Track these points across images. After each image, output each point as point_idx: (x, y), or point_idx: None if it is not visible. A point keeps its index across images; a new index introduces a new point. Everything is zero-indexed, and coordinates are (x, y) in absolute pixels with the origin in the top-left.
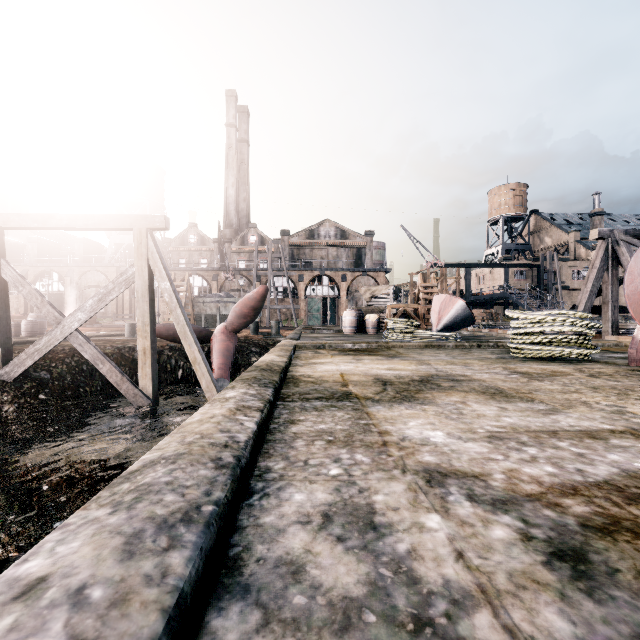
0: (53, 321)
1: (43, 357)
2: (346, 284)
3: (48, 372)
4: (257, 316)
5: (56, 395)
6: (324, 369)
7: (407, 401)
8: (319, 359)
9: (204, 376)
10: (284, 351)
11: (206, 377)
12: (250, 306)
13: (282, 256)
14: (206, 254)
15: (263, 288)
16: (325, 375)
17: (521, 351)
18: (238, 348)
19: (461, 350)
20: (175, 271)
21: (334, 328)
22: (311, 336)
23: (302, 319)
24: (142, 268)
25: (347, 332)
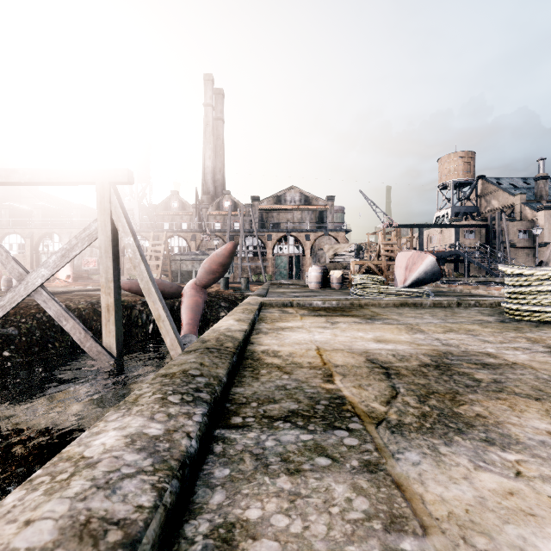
0: (17, 277)
1: (14, 312)
2: (310, 243)
3: (16, 328)
4: (225, 272)
5: (22, 352)
6: (294, 339)
7: (456, 431)
8: (287, 322)
9: (168, 334)
10: (247, 312)
11: (170, 335)
12: (218, 262)
13: (252, 218)
14: (186, 218)
15: (231, 245)
16: (296, 351)
17: (523, 313)
18: (208, 303)
19: (442, 309)
20: (158, 232)
21: (299, 283)
22: (278, 291)
23: (270, 275)
24: (105, 223)
25: (312, 287)
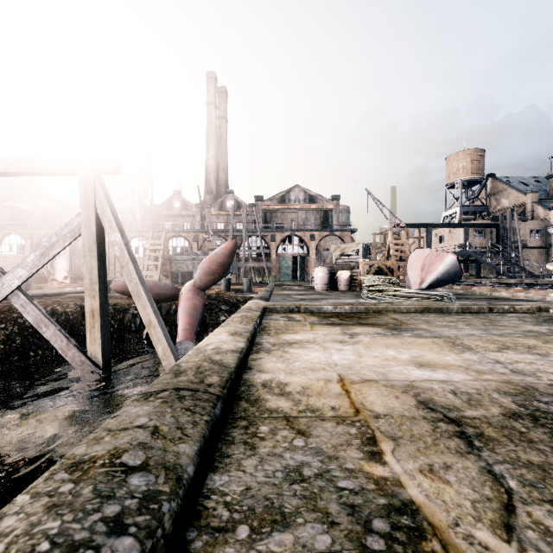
0: None
1: None
2: (314, 243)
3: None
4: (226, 273)
5: None
6: (306, 362)
7: None
8: (295, 333)
9: (160, 342)
10: (245, 321)
11: (162, 343)
12: (218, 262)
13: (256, 218)
14: (189, 218)
15: (231, 243)
16: (311, 385)
17: None
18: (207, 306)
19: (474, 316)
20: (160, 233)
21: (304, 284)
22: (282, 293)
23: (274, 276)
24: (89, 218)
25: (319, 289)
